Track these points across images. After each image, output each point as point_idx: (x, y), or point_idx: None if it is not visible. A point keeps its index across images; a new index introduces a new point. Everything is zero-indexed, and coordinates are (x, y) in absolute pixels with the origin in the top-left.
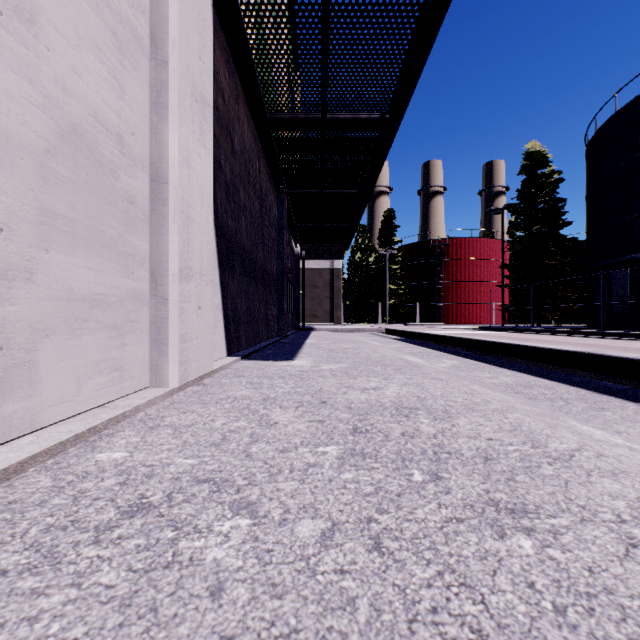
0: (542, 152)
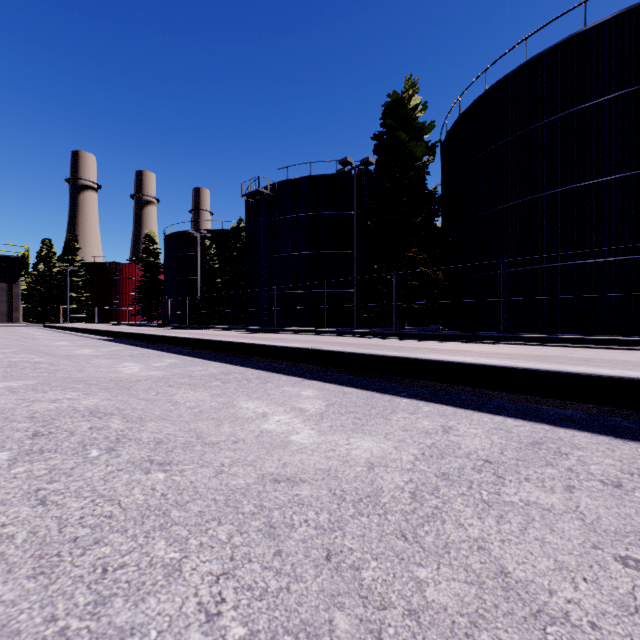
0: (154, 236)
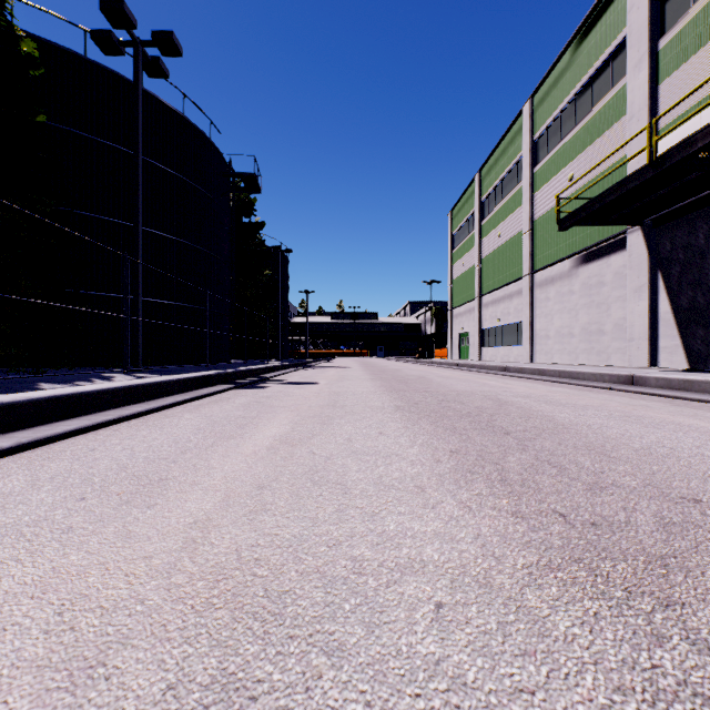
0: None
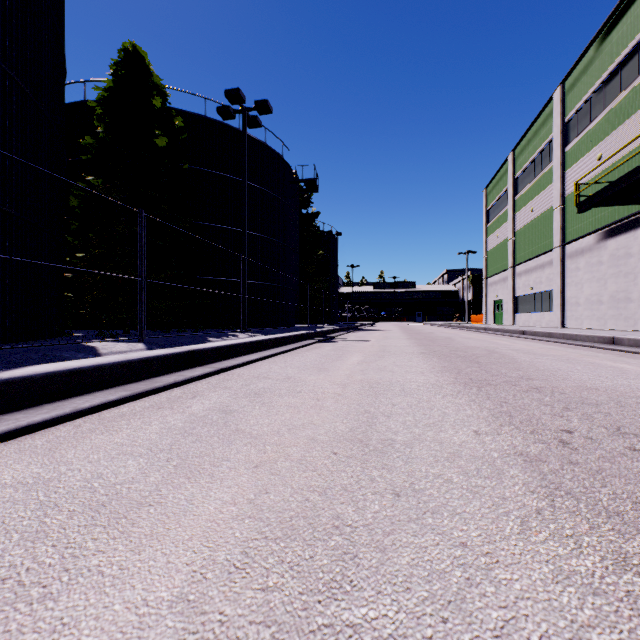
0: None
